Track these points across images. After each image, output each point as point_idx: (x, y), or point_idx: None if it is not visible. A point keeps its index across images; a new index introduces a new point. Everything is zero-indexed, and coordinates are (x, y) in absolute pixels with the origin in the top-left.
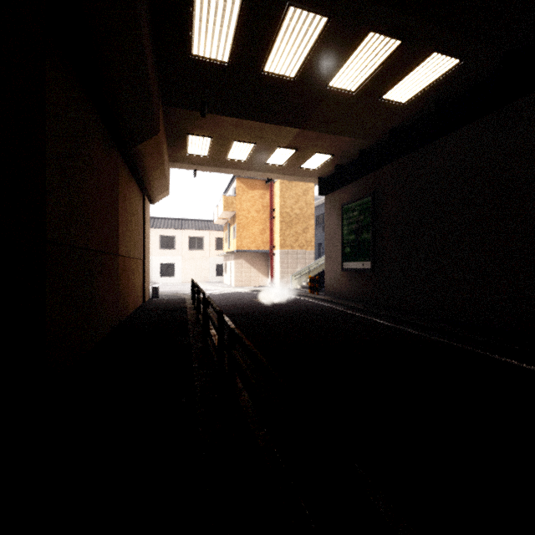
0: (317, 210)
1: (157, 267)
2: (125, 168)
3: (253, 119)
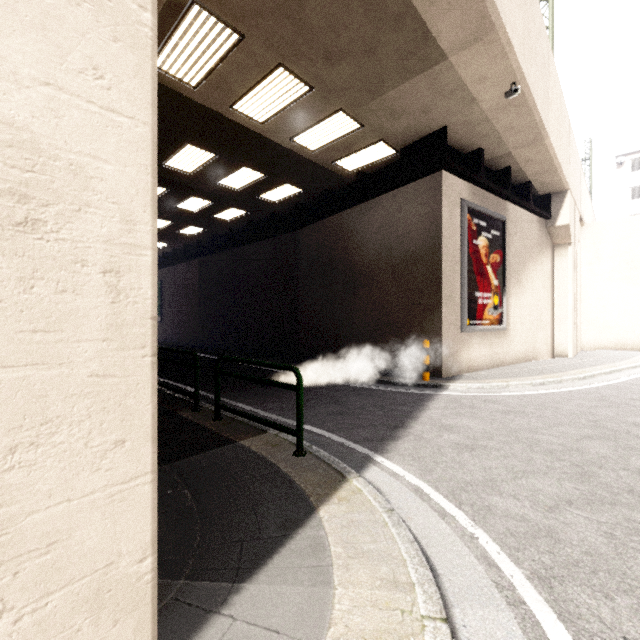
0: None
1: None
2: None
3: None
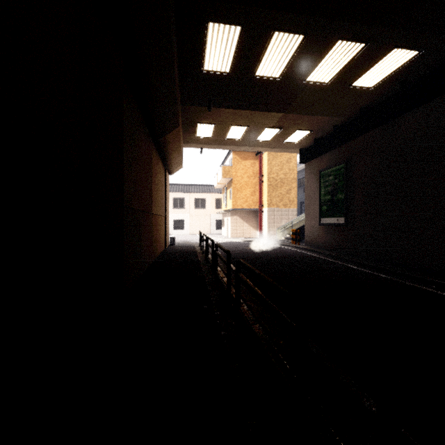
0: (299, 174)
1: (171, 222)
2: (156, 152)
3: (247, 109)
